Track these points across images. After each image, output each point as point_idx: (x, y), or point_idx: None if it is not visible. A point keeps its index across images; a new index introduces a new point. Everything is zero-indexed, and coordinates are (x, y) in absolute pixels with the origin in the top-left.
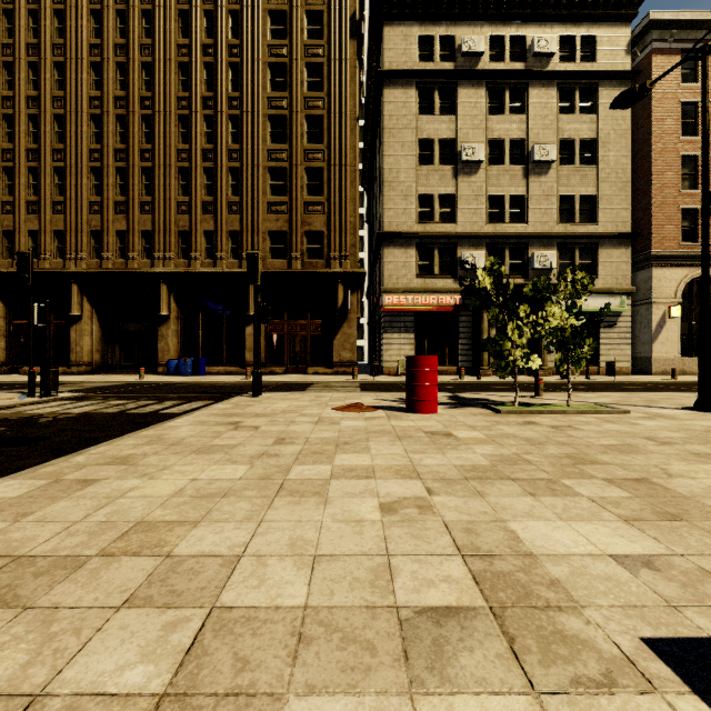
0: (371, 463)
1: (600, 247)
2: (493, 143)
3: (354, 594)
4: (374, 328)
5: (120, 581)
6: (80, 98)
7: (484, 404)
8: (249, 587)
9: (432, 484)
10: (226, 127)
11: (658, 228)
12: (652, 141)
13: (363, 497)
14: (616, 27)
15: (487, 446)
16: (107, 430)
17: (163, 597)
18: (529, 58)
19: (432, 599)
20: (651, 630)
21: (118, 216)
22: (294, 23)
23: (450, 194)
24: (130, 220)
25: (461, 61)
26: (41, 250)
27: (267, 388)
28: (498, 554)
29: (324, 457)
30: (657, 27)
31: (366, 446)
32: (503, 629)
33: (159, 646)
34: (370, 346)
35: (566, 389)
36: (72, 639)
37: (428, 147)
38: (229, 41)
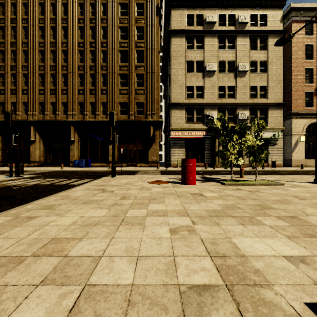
0: (165, 209)
1: (268, 109)
2: (220, 63)
3: (157, 278)
4: (167, 146)
5: (40, 270)
6: (34, 42)
7: (217, 180)
8: (104, 273)
9: (194, 219)
10: (100, 55)
11: (294, 101)
12: (292, 62)
13: (162, 225)
14: (275, 10)
15: (219, 200)
16: (43, 192)
17: (61, 279)
18: (236, 24)
19: (196, 280)
20: (309, 298)
21: (51, 95)
22: (131, 9)
23: (201, 86)
24: (57, 97)
25: (206, 26)
26: (17, 111)
27: (118, 173)
28: (228, 256)
29: (143, 205)
30: (294, 10)
31: (163, 200)
32: (233, 297)
33: (56, 307)
34: (165, 154)
35: (253, 173)
36: (12, 303)
37: (191, 64)
38: (101, 17)
